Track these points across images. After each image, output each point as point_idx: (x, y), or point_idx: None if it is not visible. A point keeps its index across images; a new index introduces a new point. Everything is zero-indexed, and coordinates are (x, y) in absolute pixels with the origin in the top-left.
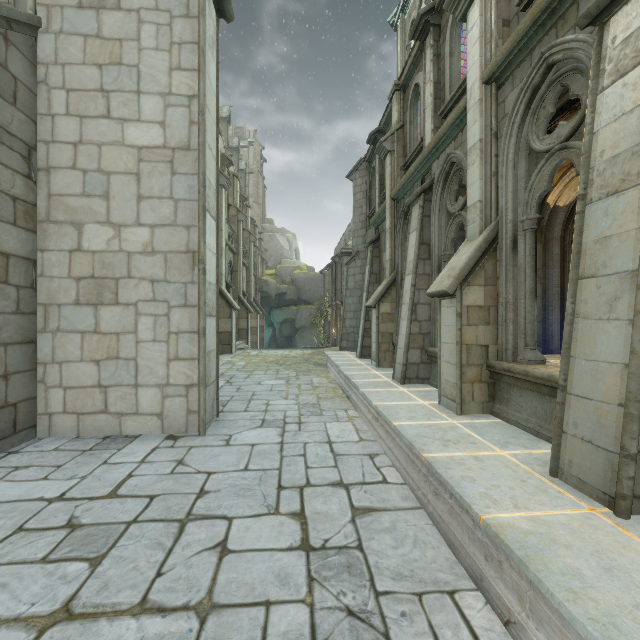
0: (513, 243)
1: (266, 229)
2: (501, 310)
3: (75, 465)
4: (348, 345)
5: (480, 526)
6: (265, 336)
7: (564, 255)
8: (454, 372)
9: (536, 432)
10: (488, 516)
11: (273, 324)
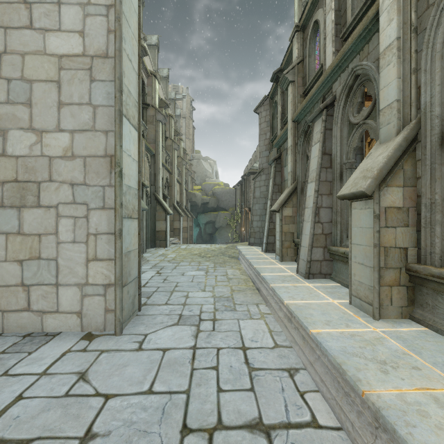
0: (441, 139)
1: (195, 157)
2: (424, 211)
3: None
4: (255, 241)
5: None
6: (194, 233)
7: None
8: (370, 275)
9: None
10: None
11: (199, 225)
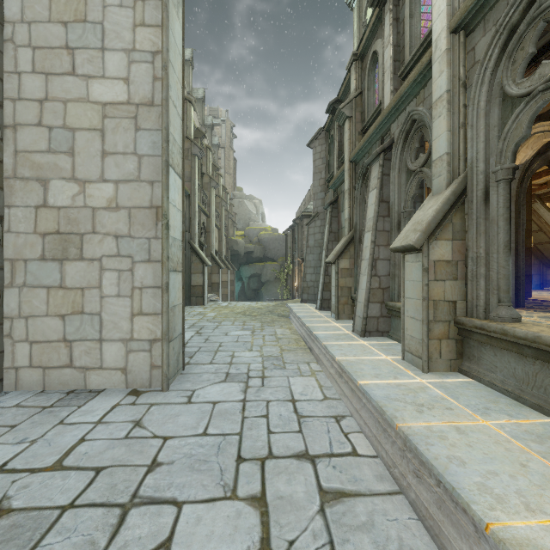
0: (485, 195)
1: (236, 196)
2: (471, 265)
3: (30, 425)
4: (308, 298)
5: (487, 537)
6: (235, 289)
7: (519, 212)
8: (420, 328)
9: (516, 396)
10: (497, 525)
11: (242, 278)
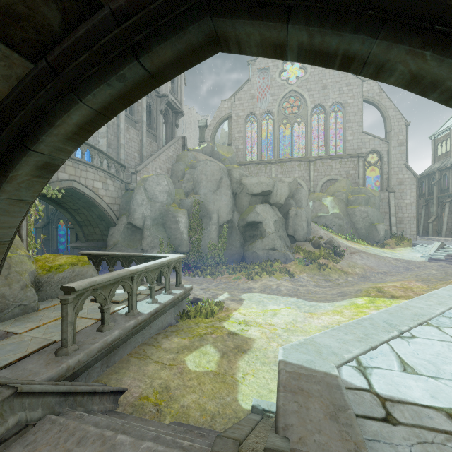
0: None
1: None
2: None
3: None
4: None
5: None
6: None
7: None
8: None
9: None
10: None
11: None
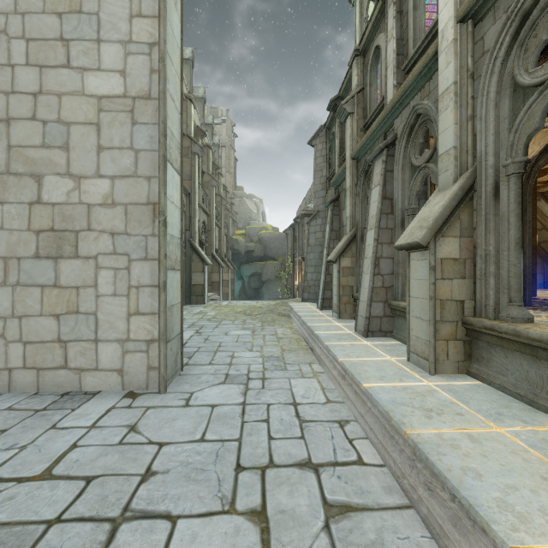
0: (494, 190)
1: (237, 195)
2: (480, 263)
3: (20, 430)
4: (309, 297)
5: None
6: (236, 288)
7: (525, 210)
8: (426, 329)
9: (530, 400)
10: None
11: (243, 277)
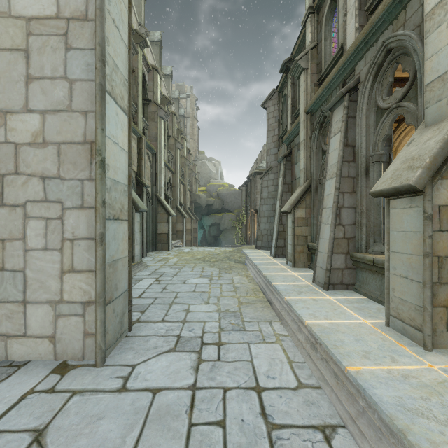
0: None
1: (199, 158)
2: None
3: None
4: (262, 245)
5: None
6: (198, 236)
7: None
8: (419, 292)
9: None
10: None
11: (204, 227)
